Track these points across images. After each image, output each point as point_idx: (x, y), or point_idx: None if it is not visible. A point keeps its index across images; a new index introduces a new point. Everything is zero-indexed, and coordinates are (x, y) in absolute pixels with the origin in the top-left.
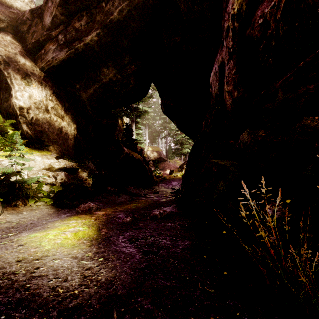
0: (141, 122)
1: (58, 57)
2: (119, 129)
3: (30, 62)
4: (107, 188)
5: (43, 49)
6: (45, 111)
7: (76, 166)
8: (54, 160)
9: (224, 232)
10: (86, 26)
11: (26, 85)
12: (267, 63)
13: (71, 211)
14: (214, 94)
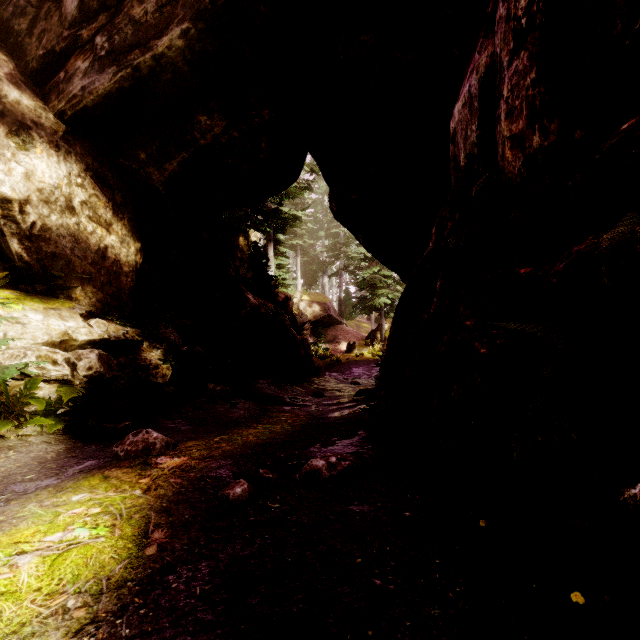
0: (288, 244)
1: (94, 86)
2: (242, 258)
3: (31, 98)
4: (208, 384)
5: (62, 69)
6: (66, 211)
7: (136, 336)
8: (76, 321)
9: (578, 599)
10: (158, 13)
11: (18, 149)
12: None
13: (105, 448)
14: (464, 156)
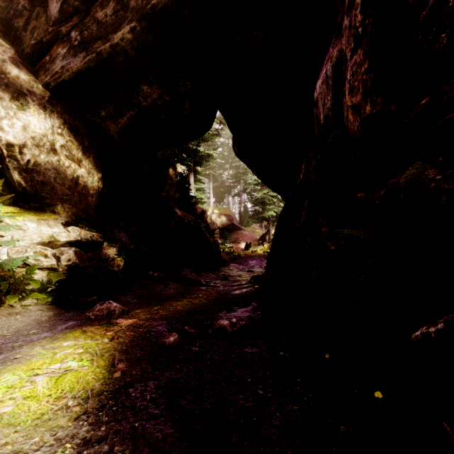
0: (204, 173)
1: (70, 66)
2: (171, 183)
3: (26, 74)
4: (149, 272)
5: (47, 54)
6: (50, 152)
7: (99, 238)
8: (59, 228)
9: (379, 395)
10: (114, 16)
11: (18, 109)
12: (436, 43)
13: (81, 314)
14: (323, 117)
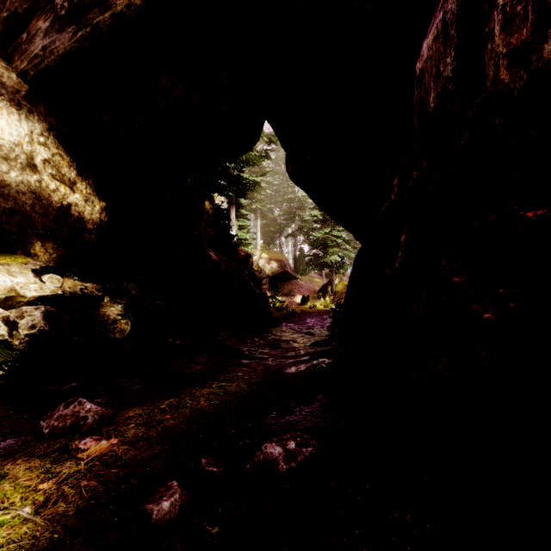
0: (249, 208)
1: (55, 45)
2: (208, 220)
3: None
4: (168, 338)
5: (25, 31)
6: (27, 168)
7: (95, 291)
8: (26, 277)
9: None
10: None
11: None
12: None
13: (39, 418)
14: (434, 96)
